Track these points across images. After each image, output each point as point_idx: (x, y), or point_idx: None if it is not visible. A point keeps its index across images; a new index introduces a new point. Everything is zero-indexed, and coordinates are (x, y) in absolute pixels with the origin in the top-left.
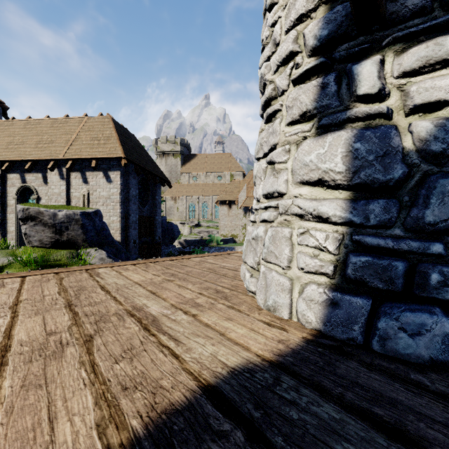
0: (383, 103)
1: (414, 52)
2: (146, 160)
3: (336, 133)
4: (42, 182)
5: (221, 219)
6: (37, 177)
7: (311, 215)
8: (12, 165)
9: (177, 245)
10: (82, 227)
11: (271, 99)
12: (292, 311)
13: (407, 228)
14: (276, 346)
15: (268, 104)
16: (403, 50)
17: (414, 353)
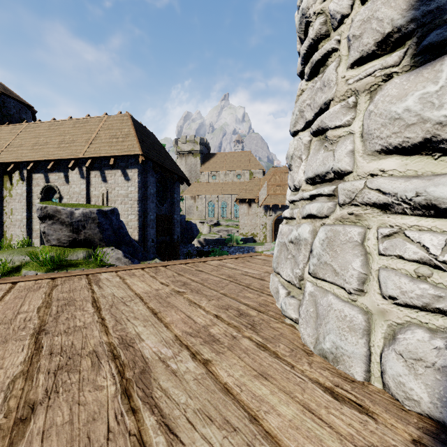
0: None
1: None
2: (164, 158)
3: None
4: (64, 182)
5: (240, 218)
6: (59, 177)
7: (407, 203)
8: (37, 166)
9: (196, 244)
10: (99, 226)
11: (318, 39)
12: (371, 369)
13: None
14: None
15: (313, 51)
16: None
17: None
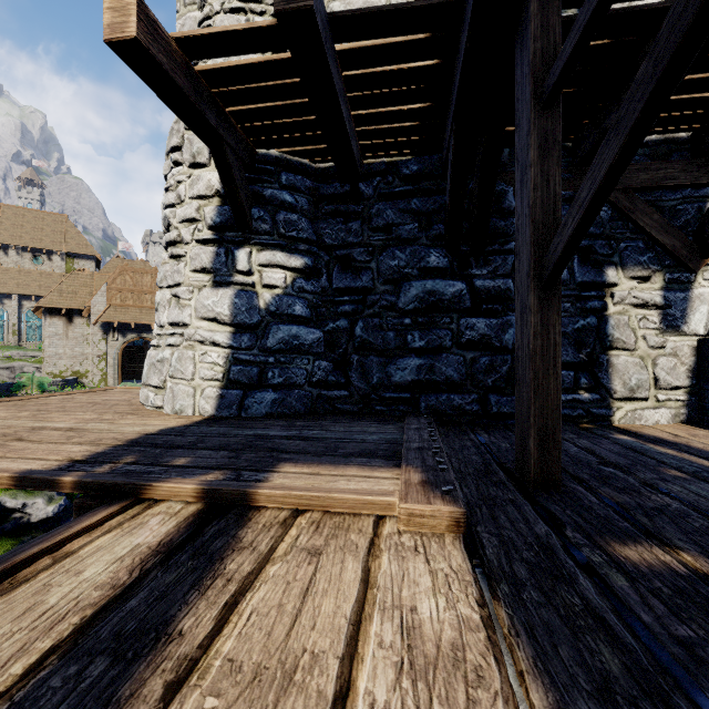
0: (251, 277)
1: (265, 254)
2: None
3: (225, 290)
4: None
5: (48, 344)
6: None
7: (209, 341)
8: None
9: None
10: None
11: (176, 242)
12: (196, 409)
13: (260, 350)
14: (186, 422)
15: (173, 244)
16: (261, 250)
17: (260, 412)
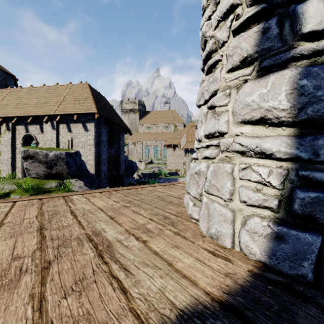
0: None
1: None
2: (113, 115)
3: (279, 73)
4: (40, 131)
5: (168, 158)
6: (36, 128)
7: (253, 151)
8: (19, 120)
9: (136, 177)
10: (66, 164)
11: (211, 52)
12: (235, 241)
13: None
14: (224, 281)
15: (208, 58)
16: None
17: None
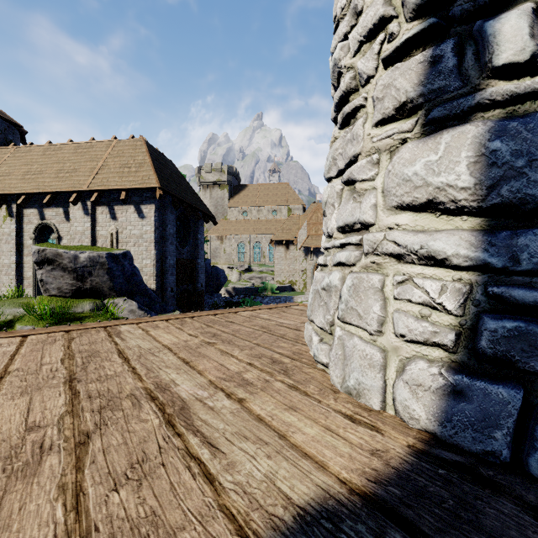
0: (537, 77)
1: None
2: (186, 191)
3: (457, 129)
4: (63, 219)
5: (276, 263)
6: (58, 213)
7: (415, 254)
8: (29, 199)
9: (224, 294)
10: (108, 272)
11: (349, 92)
12: (387, 399)
13: None
14: (369, 463)
15: (344, 101)
16: None
17: None
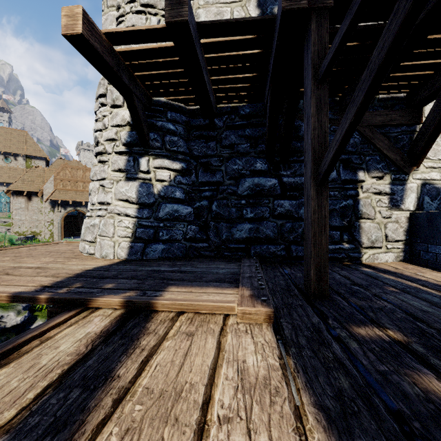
0: (149, 175)
1: (157, 161)
2: None
3: (133, 182)
4: None
5: (15, 214)
6: None
7: (123, 214)
8: None
9: None
10: None
11: (102, 153)
12: (115, 255)
13: (155, 219)
14: (109, 263)
15: (100, 154)
16: (155, 158)
17: (154, 256)
